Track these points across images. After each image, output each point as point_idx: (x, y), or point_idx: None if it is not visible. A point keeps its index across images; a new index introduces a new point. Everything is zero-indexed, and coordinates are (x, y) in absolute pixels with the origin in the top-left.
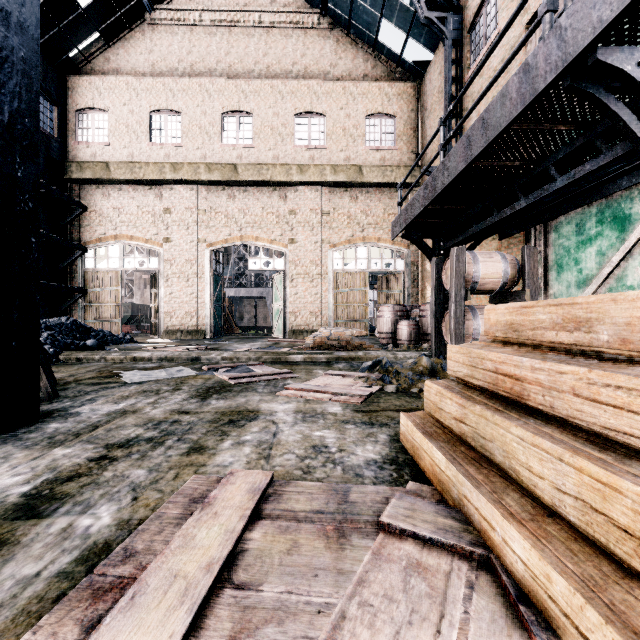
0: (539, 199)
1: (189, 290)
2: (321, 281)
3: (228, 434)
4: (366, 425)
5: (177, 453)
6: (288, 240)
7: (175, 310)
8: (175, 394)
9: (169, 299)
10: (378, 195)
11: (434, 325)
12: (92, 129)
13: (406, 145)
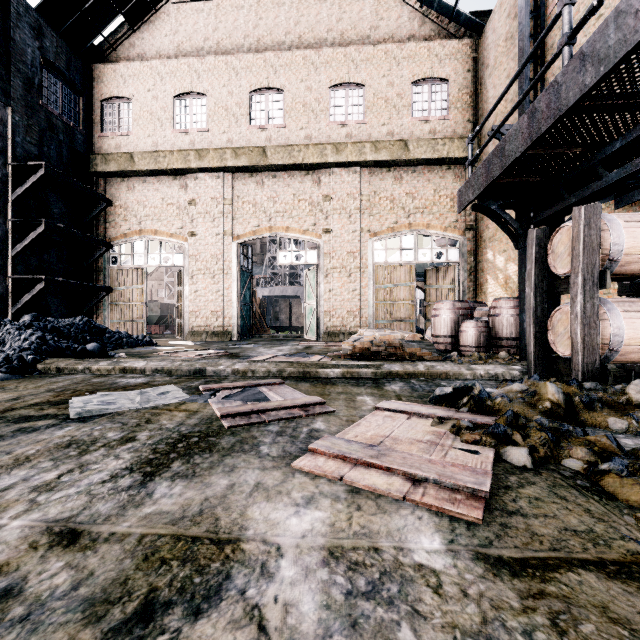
0: None
1: (215, 287)
2: (360, 275)
3: None
4: None
5: None
6: (322, 230)
7: (200, 309)
8: (111, 455)
9: (194, 297)
10: (427, 174)
11: (533, 328)
12: (117, 119)
13: (461, 113)
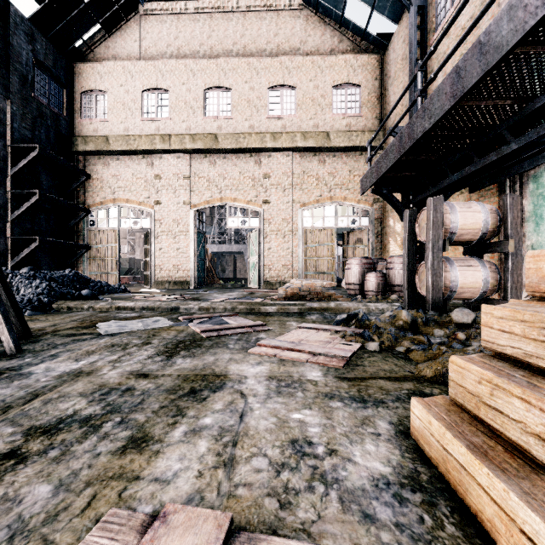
0: (535, 139)
1: (176, 246)
2: (292, 237)
3: (184, 413)
4: (356, 402)
5: (109, 449)
6: (262, 201)
7: (164, 263)
8: (142, 349)
9: (159, 254)
10: (344, 158)
11: (407, 277)
12: (94, 108)
13: (370, 112)
